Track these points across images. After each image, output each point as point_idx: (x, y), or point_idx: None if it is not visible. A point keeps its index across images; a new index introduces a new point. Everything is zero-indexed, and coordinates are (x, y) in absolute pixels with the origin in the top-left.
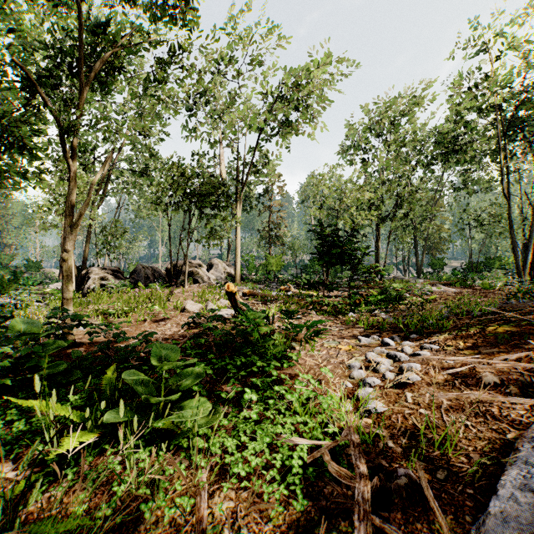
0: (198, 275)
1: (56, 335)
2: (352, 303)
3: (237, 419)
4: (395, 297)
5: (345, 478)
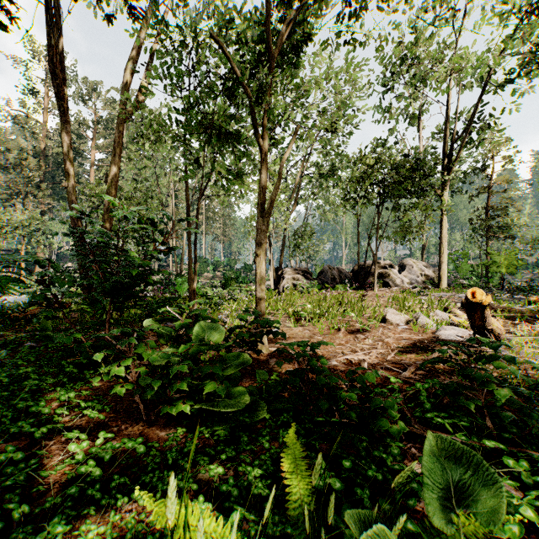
0: (388, 277)
1: (246, 343)
2: None
3: None
4: None
5: None
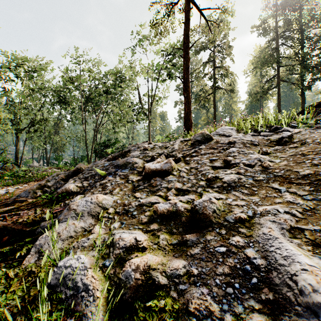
0: None
1: None
2: None
3: None
4: (22, 174)
5: None
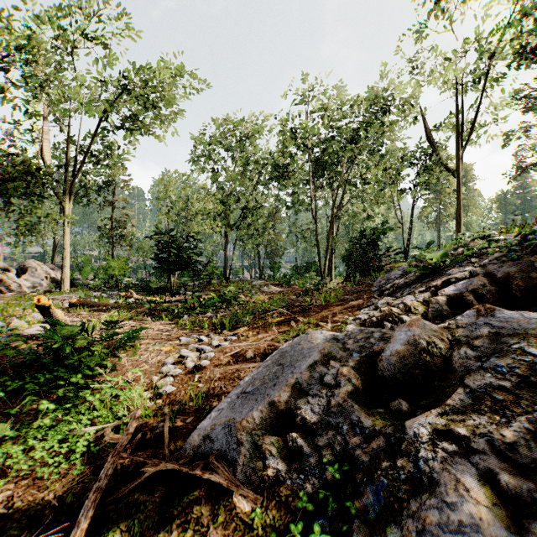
0: (1, 283)
1: None
2: (189, 307)
3: (29, 429)
4: (230, 299)
5: (114, 439)
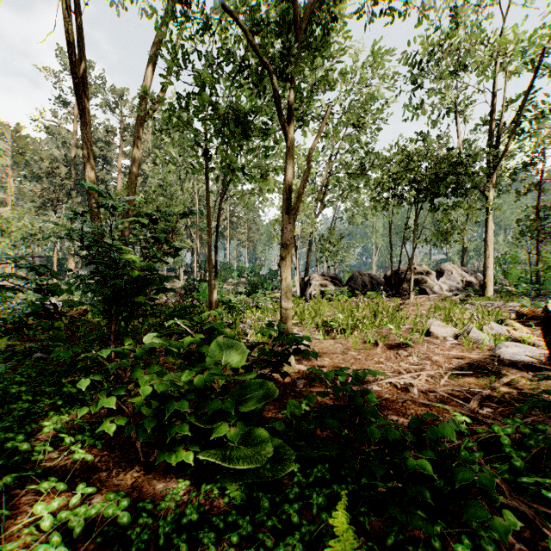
0: (425, 284)
1: (269, 362)
2: None
3: None
4: None
5: None
